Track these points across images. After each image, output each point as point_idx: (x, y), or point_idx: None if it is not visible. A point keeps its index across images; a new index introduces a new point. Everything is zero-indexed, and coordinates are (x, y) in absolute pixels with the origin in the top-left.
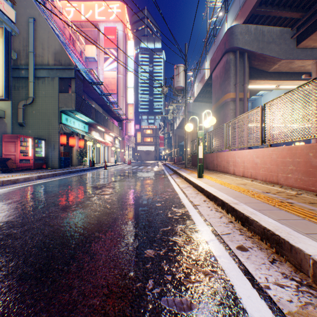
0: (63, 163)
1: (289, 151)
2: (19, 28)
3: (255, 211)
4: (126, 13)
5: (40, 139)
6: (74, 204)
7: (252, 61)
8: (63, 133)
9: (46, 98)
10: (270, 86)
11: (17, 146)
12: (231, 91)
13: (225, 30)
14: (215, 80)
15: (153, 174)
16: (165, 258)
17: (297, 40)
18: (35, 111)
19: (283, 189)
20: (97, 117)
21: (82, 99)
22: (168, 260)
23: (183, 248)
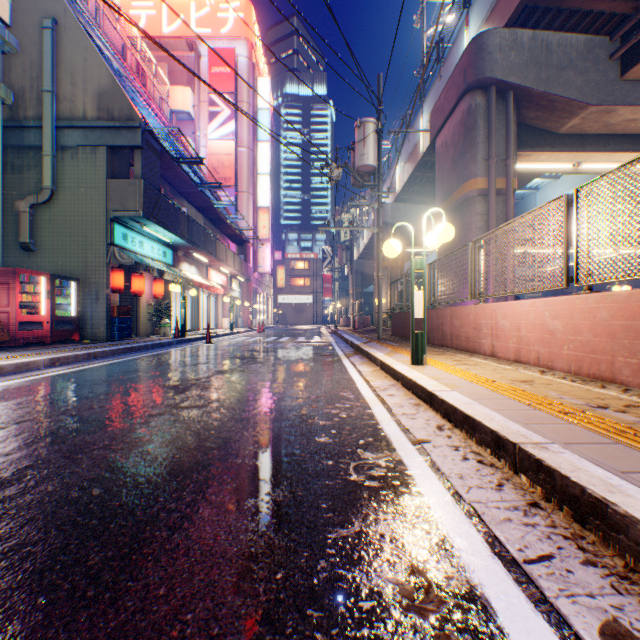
0: (117, 330)
1: None
2: (22, 41)
3: (616, 479)
4: (255, 20)
5: (67, 278)
6: (104, 437)
7: (524, 110)
8: (116, 267)
9: (81, 190)
10: (561, 166)
11: (12, 294)
12: (478, 175)
13: (464, 46)
14: (442, 154)
15: (309, 353)
16: None
17: (624, 62)
18: (57, 219)
19: (635, 397)
20: (192, 232)
21: (158, 194)
22: None
23: (412, 635)
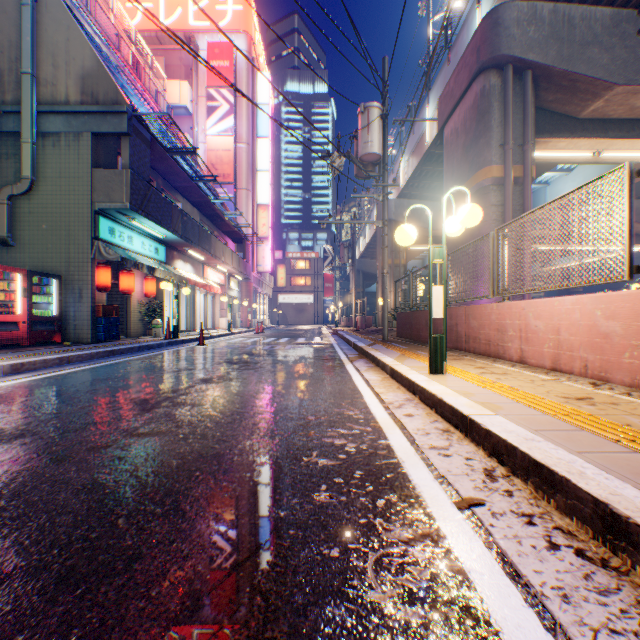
0: (103, 331)
1: None
2: (0, 20)
3: None
4: (254, 13)
5: (47, 275)
6: (3, 492)
7: (543, 92)
8: (102, 263)
9: (63, 180)
10: (580, 154)
11: None
12: (492, 162)
13: (476, 25)
14: (451, 142)
15: (309, 357)
16: None
17: None
18: (38, 211)
19: None
20: (186, 227)
21: (148, 185)
22: None
23: None
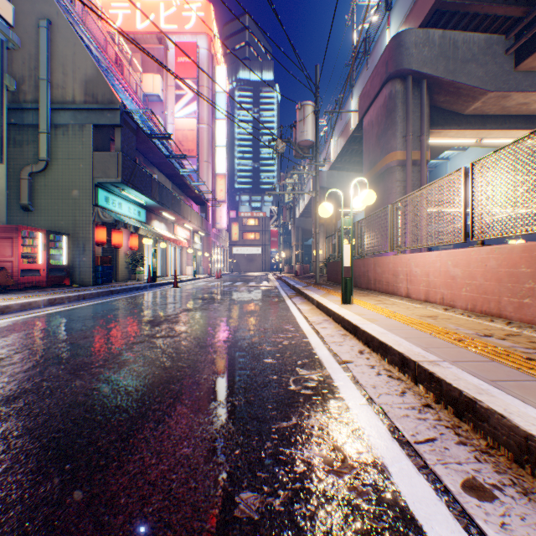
0: (101, 276)
1: (525, 253)
2: (22, 38)
3: (486, 385)
4: (213, 18)
5: (59, 233)
6: (99, 359)
7: (436, 95)
8: (100, 224)
9: (71, 161)
10: (466, 141)
11: (15, 246)
12: (397, 149)
13: (387, 42)
14: (368, 131)
15: (259, 295)
16: (287, 526)
17: (517, 56)
18: (51, 185)
19: (515, 328)
20: (162, 195)
21: (134, 164)
22: (295, 534)
23: (331, 487)
